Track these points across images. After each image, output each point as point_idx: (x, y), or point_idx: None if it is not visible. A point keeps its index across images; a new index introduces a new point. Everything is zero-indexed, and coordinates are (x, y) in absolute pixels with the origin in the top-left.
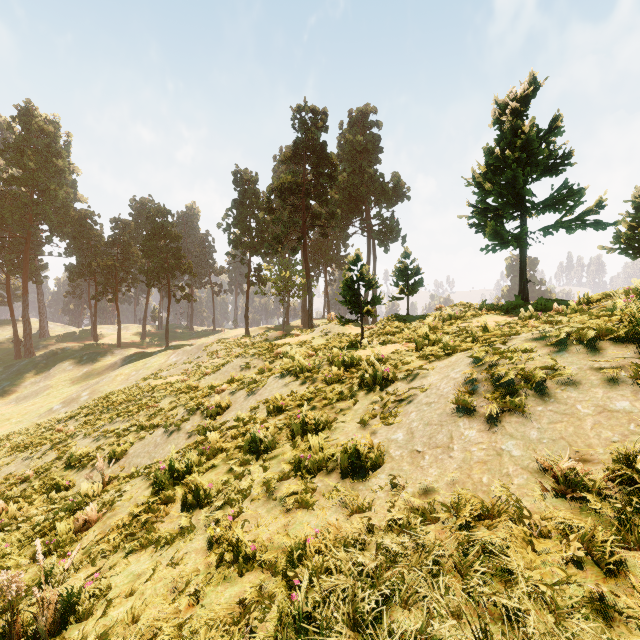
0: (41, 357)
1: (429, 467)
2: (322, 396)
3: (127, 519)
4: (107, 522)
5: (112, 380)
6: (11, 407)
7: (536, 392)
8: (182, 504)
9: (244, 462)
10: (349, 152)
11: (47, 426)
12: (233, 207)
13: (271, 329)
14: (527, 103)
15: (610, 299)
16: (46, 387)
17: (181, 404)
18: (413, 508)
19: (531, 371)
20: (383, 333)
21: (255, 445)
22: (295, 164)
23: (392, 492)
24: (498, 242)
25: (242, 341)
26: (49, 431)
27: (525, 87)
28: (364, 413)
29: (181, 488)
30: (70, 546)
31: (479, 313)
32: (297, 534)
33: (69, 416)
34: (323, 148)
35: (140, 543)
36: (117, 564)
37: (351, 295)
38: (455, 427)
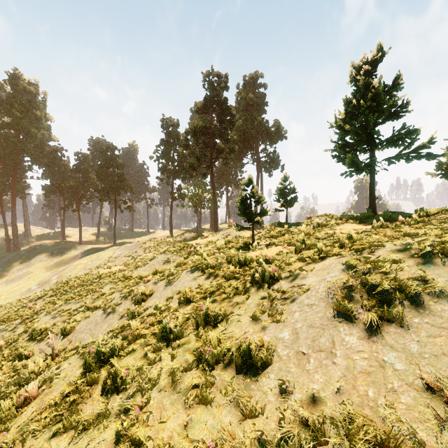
0: (25, 251)
1: (314, 372)
2: (222, 290)
3: (58, 398)
4: (44, 399)
5: (74, 268)
6: (2, 287)
7: (410, 303)
8: (103, 388)
9: (157, 349)
10: (244, 105)
11: (22, 304)
12: (161, 144)
13: (188, 231)
14: (376, 66)
15: (445, 213)
16: (27, 273)
17: (118, 290)
18: (302, 418)
19: (404, 283)
20: (268, 236)
21: (166, 334)
22: (205, 113)
23: (281, 398)
24: (354, 169)
25: (167, 240)
26: (23, 308)
27: (374, 54)
28: (255, 308)
29: (105, 370)
30: (11, 421)
31: (340, 222)
32: (194, 435)
33: (38, 296)
34: (225, 102)
35: (64, 426)
36: (41, 447)
37: (245, 208)
38: (336, 332)
